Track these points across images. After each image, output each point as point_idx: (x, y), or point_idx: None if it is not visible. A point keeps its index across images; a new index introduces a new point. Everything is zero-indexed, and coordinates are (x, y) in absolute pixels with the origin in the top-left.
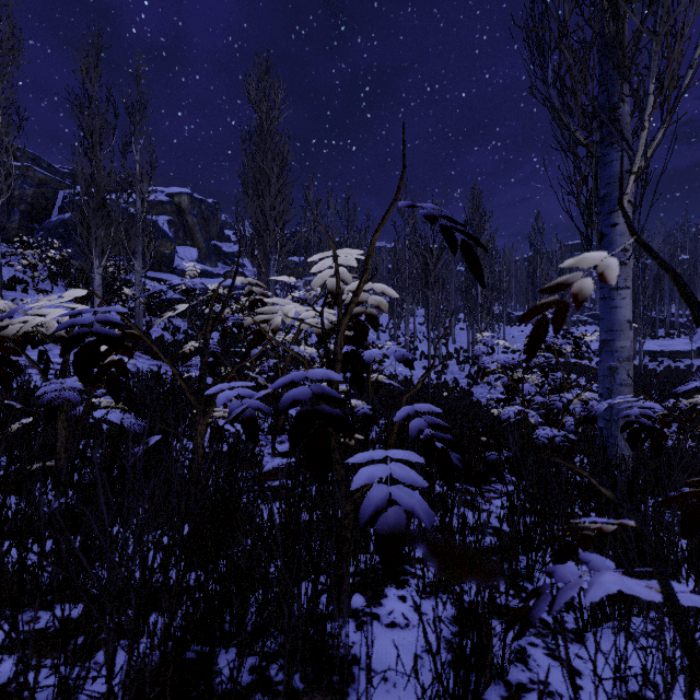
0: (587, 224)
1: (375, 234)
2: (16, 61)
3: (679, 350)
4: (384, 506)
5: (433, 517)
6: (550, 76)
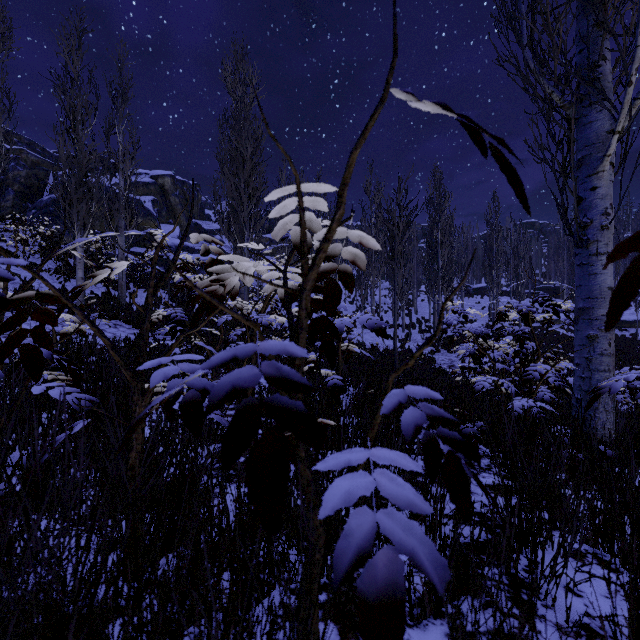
0: (563, 189)
1: (353, 152)
2: (6, 48)
3: (625, 320)
4: (369, 549)
5: (446, 570)
6: (525, 36)
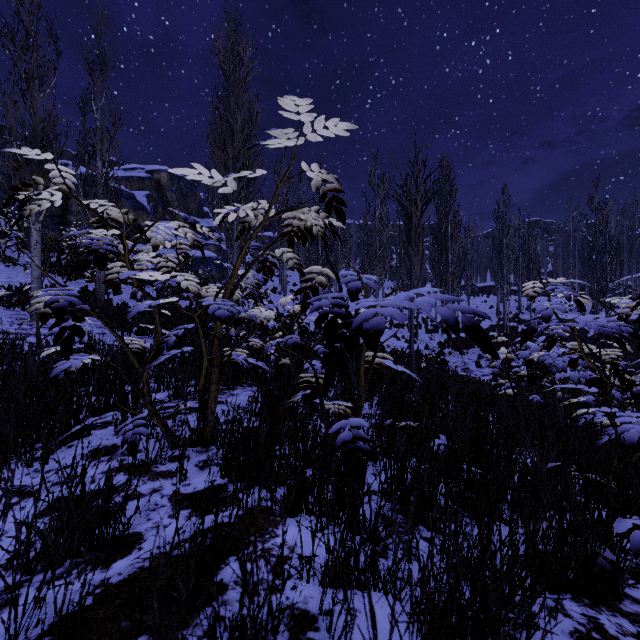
0: None
1: None
2: None
3: None
4: None
5: None
6: None
